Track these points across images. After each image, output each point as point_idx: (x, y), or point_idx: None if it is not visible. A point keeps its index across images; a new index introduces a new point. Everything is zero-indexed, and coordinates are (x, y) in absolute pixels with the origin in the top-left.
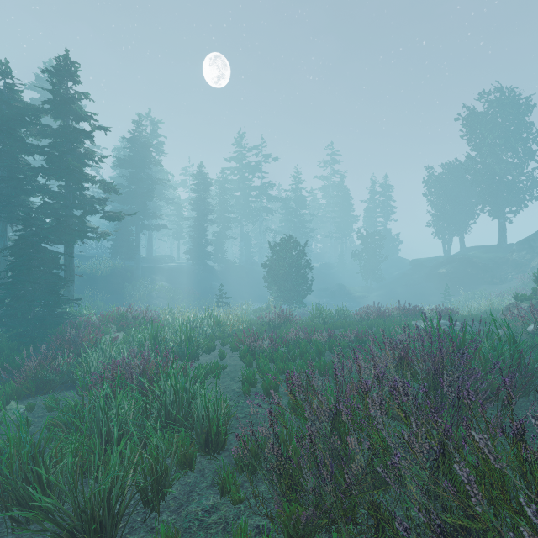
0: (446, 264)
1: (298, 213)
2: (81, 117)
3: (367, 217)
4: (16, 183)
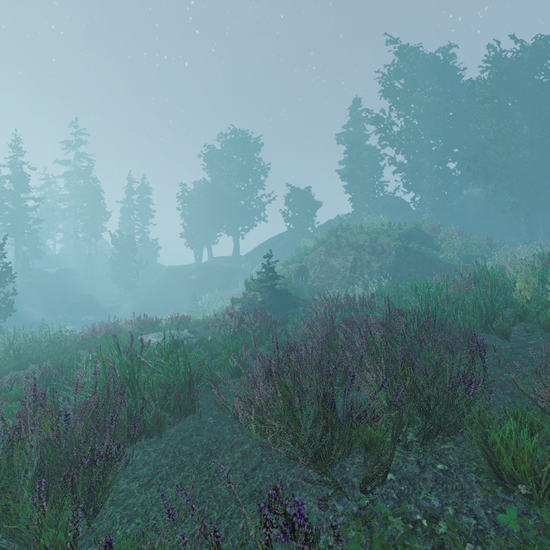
0: (197, 271)
1: (17, 197)
2: None
3: (124, 218)
4: None
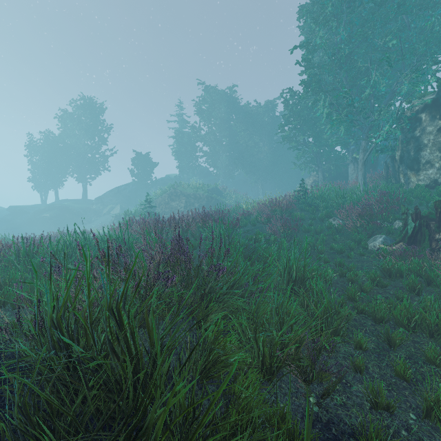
0: (48, 210)
1: None
2: None
3: None
4: None
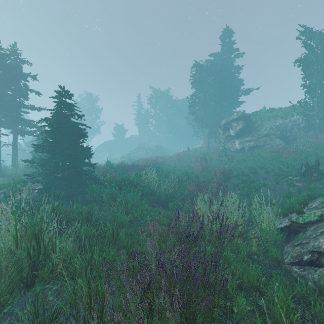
0: None
1: None
2: (25, 80)
3: None
4: (18, 107)
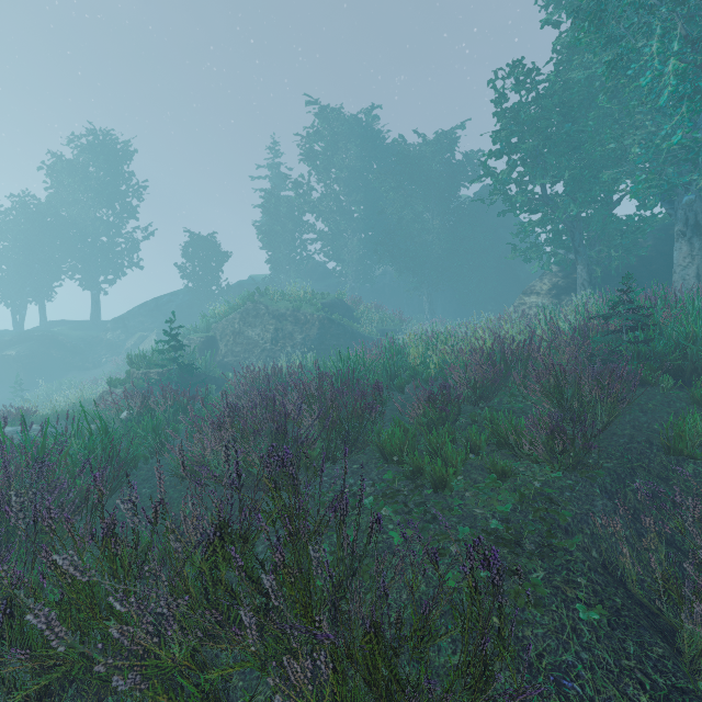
0: (18, 343)
1: None
2: None
3: None
4: None
